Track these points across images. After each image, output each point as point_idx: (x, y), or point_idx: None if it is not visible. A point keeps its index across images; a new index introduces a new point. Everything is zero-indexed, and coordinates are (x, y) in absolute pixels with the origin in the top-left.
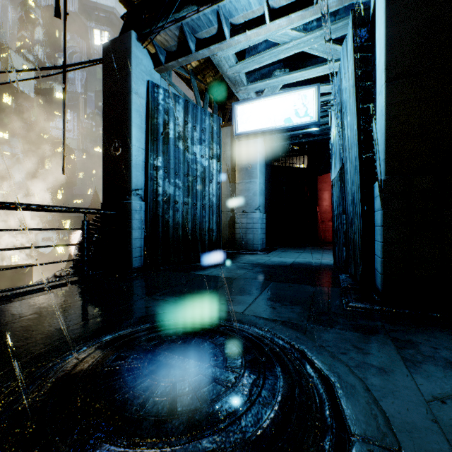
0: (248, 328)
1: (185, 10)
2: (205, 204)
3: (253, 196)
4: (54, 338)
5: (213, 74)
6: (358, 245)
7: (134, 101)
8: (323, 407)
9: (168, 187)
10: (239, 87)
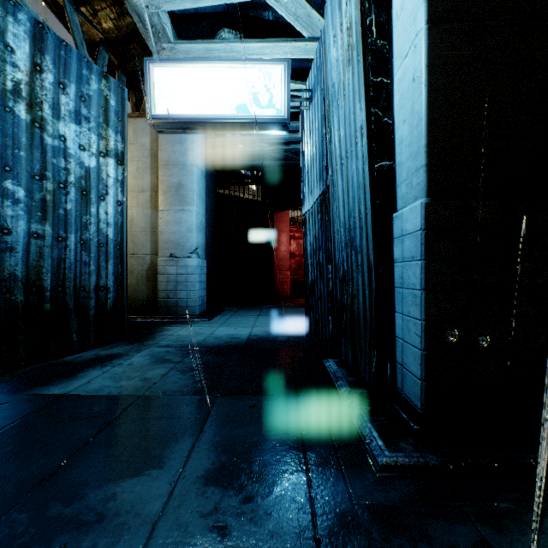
0: None
1: None
2: (90, 239)
3: (187, 232)
4: None
5: (114, 15)
6: (363, 318)
7: None
8: None
9: None
10: (161, 41)
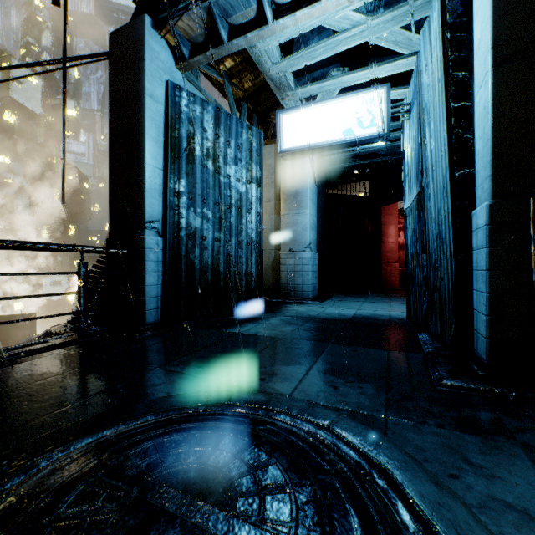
0: (299, 425)
1: None
2: (242, 241)
3: (302, 231)
4: (3, 442)
5: (252, 78)
6: (447, 295)
7: (148, 106)
8: None
9: (193, 219)
10: (285, 92)
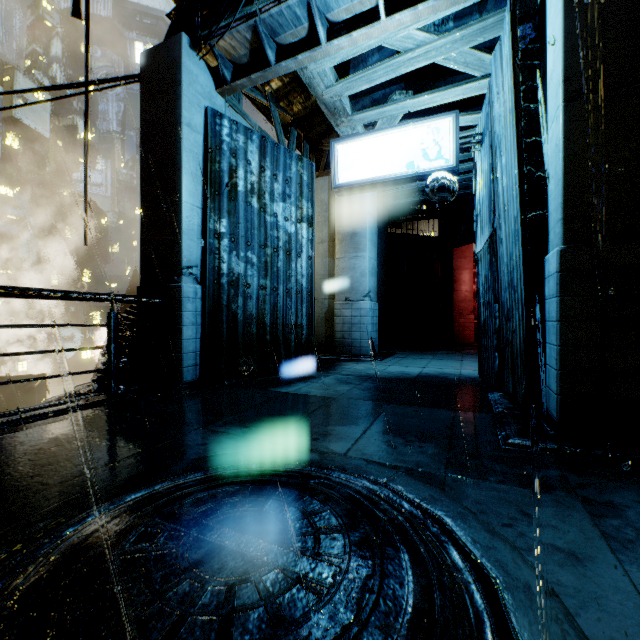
0: (354, 481)
1: (260, 2)
2: (291, 288)
3: (360, 277)
4: (50, 497)
5: (303, 100)
6: (519, 349)
7: (186, 136)
8: (483, 628)
9: (236, 263)
10: (341, 117)
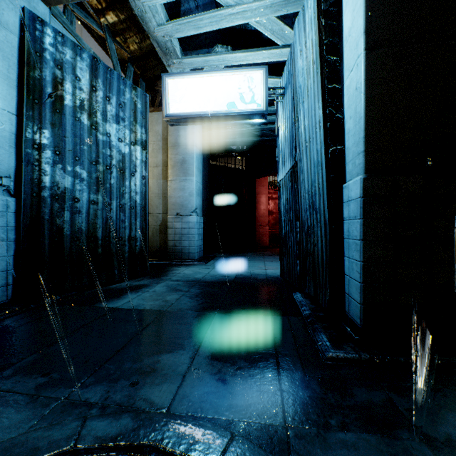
0: None
1: None
2: (125, 204)
3: (189, 197)
4: None
5: (138, 40)
6: (321, 261)
7: None
8: None
9: (62, 177)
10: (172, 58)
